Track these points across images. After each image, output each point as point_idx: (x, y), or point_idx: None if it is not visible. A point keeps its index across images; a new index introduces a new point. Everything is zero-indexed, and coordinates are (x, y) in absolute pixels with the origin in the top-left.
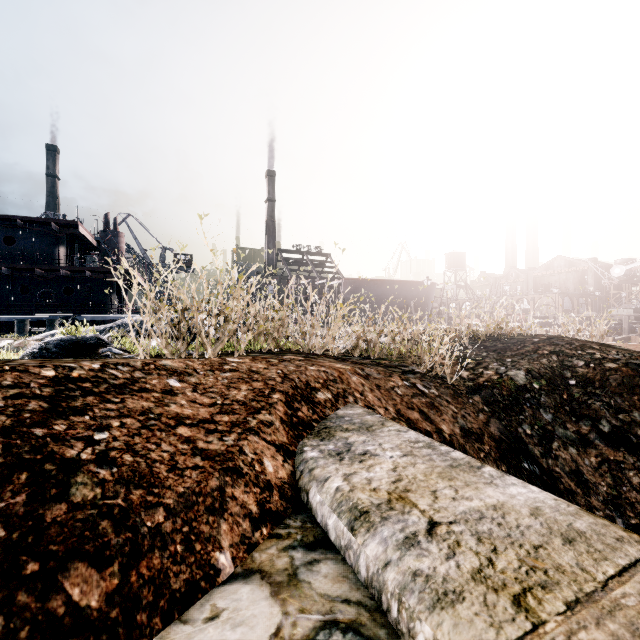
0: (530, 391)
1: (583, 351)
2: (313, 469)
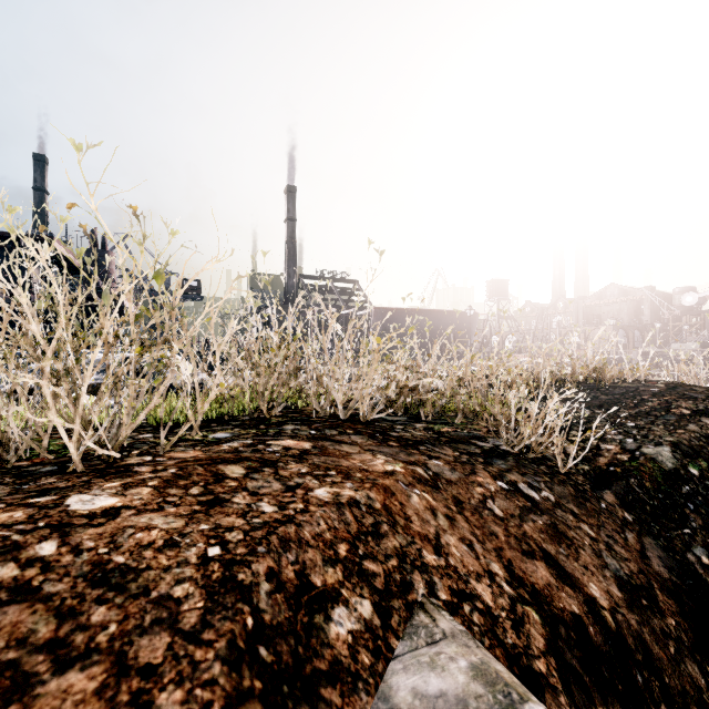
0: (688, 481)
1: None
2: None
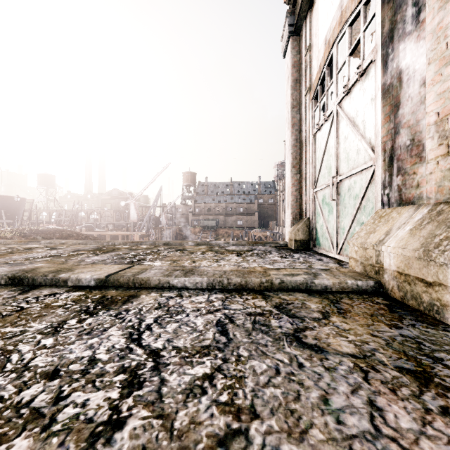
0: None
1: (61, 232)
2: None
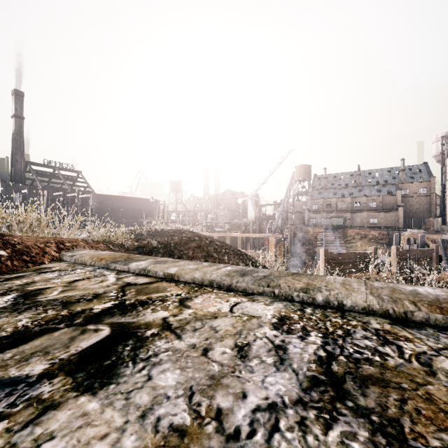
0: (157, 248)
1: (181, 234)
2: (64, 254)
